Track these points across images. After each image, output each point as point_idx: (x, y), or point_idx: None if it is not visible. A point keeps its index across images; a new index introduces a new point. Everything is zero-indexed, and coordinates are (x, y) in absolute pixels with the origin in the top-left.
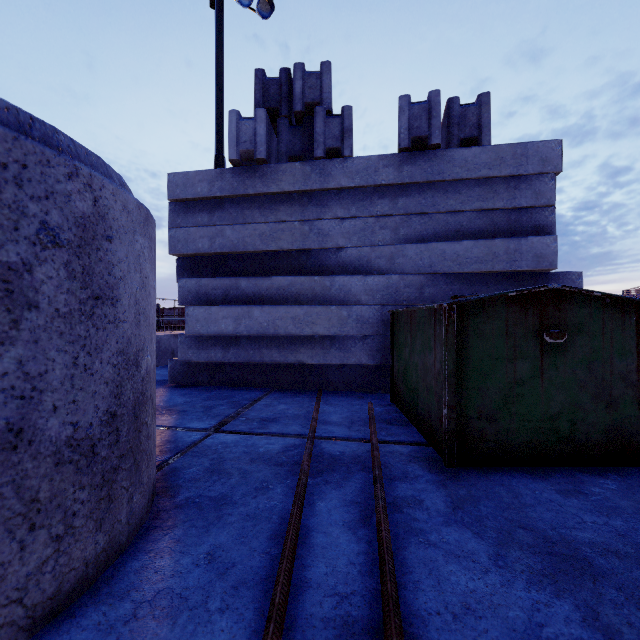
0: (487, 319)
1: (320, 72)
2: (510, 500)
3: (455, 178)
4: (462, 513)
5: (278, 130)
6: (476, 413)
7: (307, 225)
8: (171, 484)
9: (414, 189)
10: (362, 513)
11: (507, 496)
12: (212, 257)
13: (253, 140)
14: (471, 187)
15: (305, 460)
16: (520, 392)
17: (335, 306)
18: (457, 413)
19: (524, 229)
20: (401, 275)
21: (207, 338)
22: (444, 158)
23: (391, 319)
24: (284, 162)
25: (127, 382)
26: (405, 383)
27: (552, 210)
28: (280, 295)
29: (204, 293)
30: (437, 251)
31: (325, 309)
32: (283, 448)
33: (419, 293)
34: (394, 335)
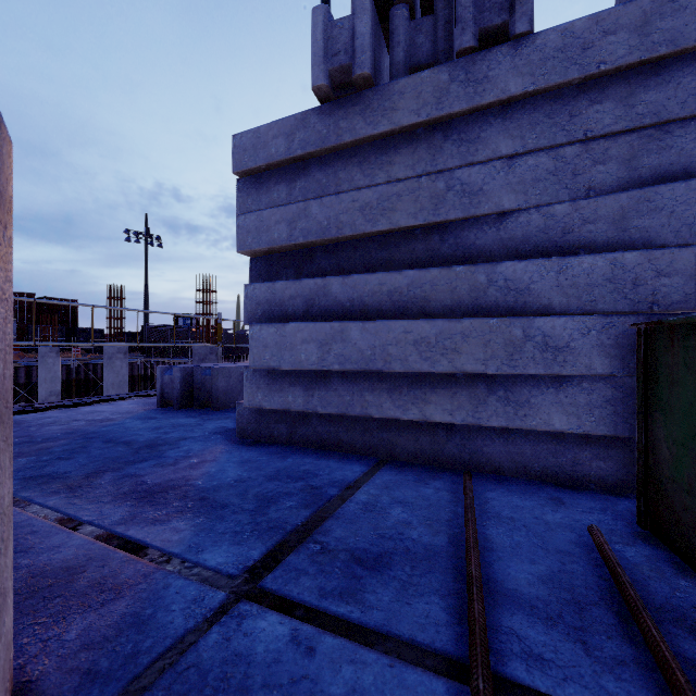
0: None
1: None
2: None
3: None
4: None
5: (391, 28)
6: None
7: (441, 180)
8: None
9: (678, 67)
10: None
11: None
12: (294, 253)
13: (349, 47)
14: None
15: None
16: None
17: (497, 319)
18: None
19: None
20: (647, 251)
21: (282, 373)
22: None
23: (642, 342)
24: (401, 79)
25: None
26: None
27: None
28: (394, 303)
29: (278, 304)
30: None
31: (477, 325)
32: None
33: (694, 286)
34: (652, 378)
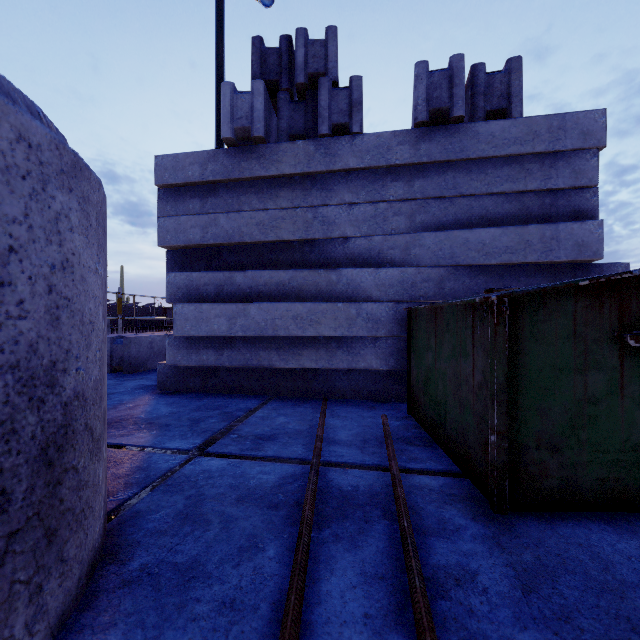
0: (548, 316)
1: (325, 39)
2: (600, 574)
3: (480, 156)
4: (538, 600)
5: (278, 105)
6: (534, 441)
7: (310, 212)
8: (126, 540)
9: (432, 169)
10: (391, 599)
11: (593, 566)
12: (205, 249)
13: (249, 116)
14: (499, 166)
15: (308, 502)
16: (592, 413)
17: (342, 303)
18: (508, 441)
19: (561, 214)
20: (418, 268)
21: (198, 339)
22: (467, 133)
23: (408, 318)
24: (284, 141)
25: (27, 413)
26: (427, 394)
27: (594, 191)
28: (280, 291)
29: (195, 289)
30: (459, 240)
31: (331, 306)
32: (280, 480)
33: (438, 288)
34: (411, 336)
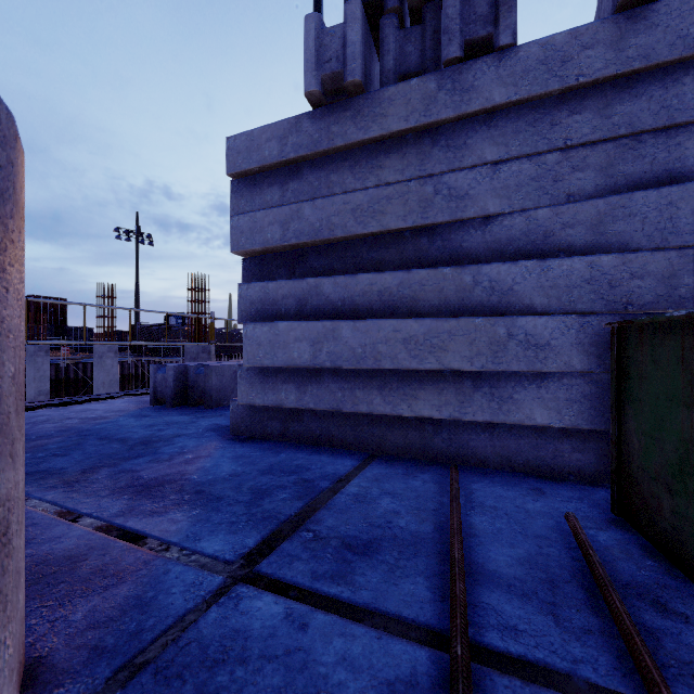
0: None
1: None
2: None
3: None
4: None
5: (381, 36)
6: None
7: (430, 184)
8: None
9: (651, 80)
10: None
11: None
12: (287, 253)
13: (341, 55)
14: None
15: None
16: None
17: (482, 318)
18: None
19: None
20: (622, 254)
21: (275, 371)
22: None
23: (615, 340)
24: (391, 86)
25: None
26: (687, 496)
27: None
28: (384, 302)
29: (271, 304)
30: None
31: (463, 324)
32: None
33: (665, 288)
34: (625, 374)
